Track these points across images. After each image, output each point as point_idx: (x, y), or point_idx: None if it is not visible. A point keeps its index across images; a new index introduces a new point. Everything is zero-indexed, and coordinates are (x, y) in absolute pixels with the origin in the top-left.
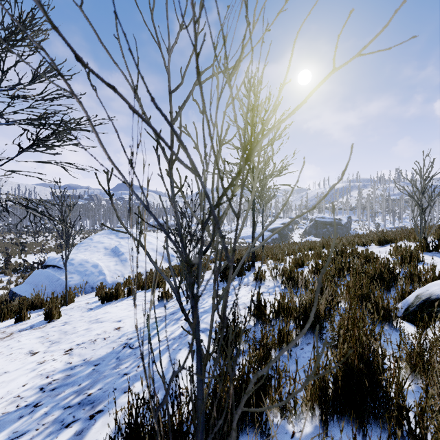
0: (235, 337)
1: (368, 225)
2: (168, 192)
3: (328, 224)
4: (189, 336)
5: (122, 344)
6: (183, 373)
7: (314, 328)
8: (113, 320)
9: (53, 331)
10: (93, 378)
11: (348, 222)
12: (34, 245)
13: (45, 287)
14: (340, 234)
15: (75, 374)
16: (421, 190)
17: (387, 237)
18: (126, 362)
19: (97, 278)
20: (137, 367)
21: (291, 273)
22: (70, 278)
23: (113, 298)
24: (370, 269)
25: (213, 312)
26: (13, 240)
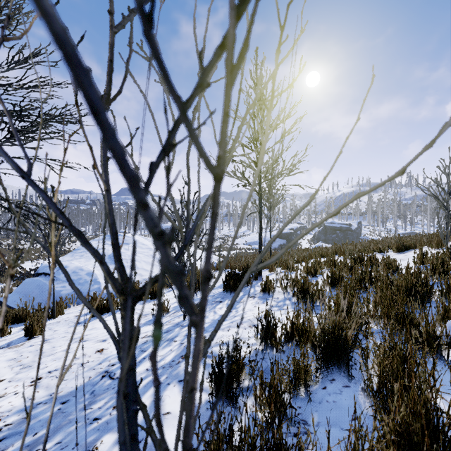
0: (237, 371)
1: (379, 231)
2: (91, 150)
3: (337, 229)
4: (181, 365)
5: (102, 372)
6: (168, 423)
7: (339, 360)
8: (98, 338)
9: (28, 352)
10: (55, 423)
11: (359, 227)
12: (32, 251)
13: (35, 296)
14: (350, 239)
15: (35, 416)
16: (448, 190)
17: (406, 243)
18: (100, 400)
19: (92, 287)
20: (112, 408)
21: (304, 284)
22: (62, 287)
23: (104, 311)
24: (398, 281)
25: (185, 384)
26: (10, 246)
